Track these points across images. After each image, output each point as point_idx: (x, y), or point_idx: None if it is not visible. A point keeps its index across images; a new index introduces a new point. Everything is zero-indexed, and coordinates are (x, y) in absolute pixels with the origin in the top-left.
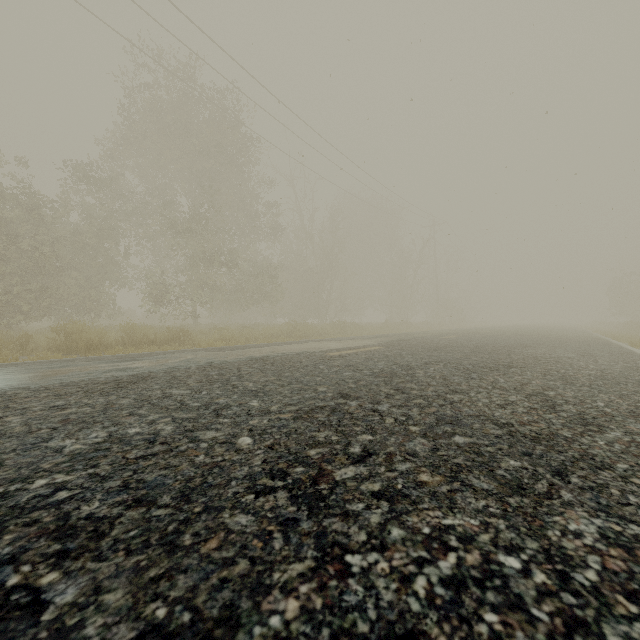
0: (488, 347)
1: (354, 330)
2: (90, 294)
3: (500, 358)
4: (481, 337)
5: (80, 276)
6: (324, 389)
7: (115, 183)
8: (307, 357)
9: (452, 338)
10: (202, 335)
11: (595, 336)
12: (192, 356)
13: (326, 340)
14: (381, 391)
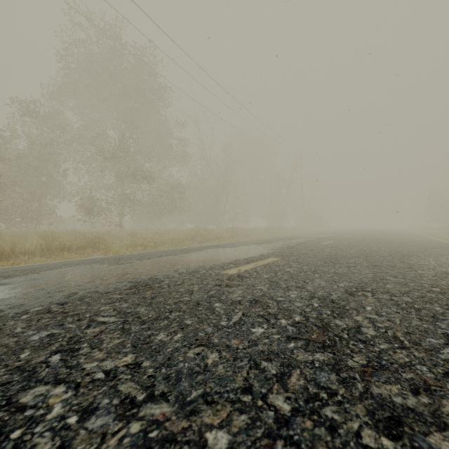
0: (378, 257)
1: (244, 234)
2: (32, 206)
3: (415, 277)
4: (353, 243)
5: (24, 191)
6: (221, 441)
7: (56, 118)
8: (201, 280)
9: (331, 244)
10: (118, 240)
11: (436, 240)
12: (70, 276)
13: (223, 246)
14: (364, 448)
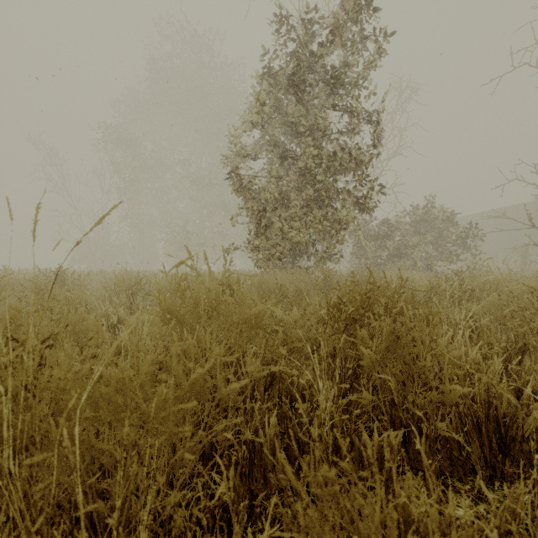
0: None
1: None
2: None
3: None
4: None
5: None
6: None
7: None
8: None
9: None
10: None
11: None
12: None
13: None
14: None
